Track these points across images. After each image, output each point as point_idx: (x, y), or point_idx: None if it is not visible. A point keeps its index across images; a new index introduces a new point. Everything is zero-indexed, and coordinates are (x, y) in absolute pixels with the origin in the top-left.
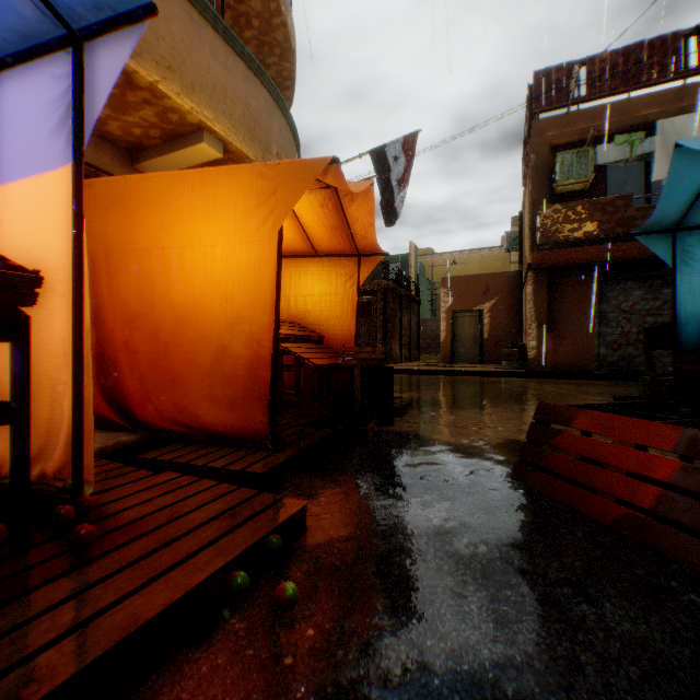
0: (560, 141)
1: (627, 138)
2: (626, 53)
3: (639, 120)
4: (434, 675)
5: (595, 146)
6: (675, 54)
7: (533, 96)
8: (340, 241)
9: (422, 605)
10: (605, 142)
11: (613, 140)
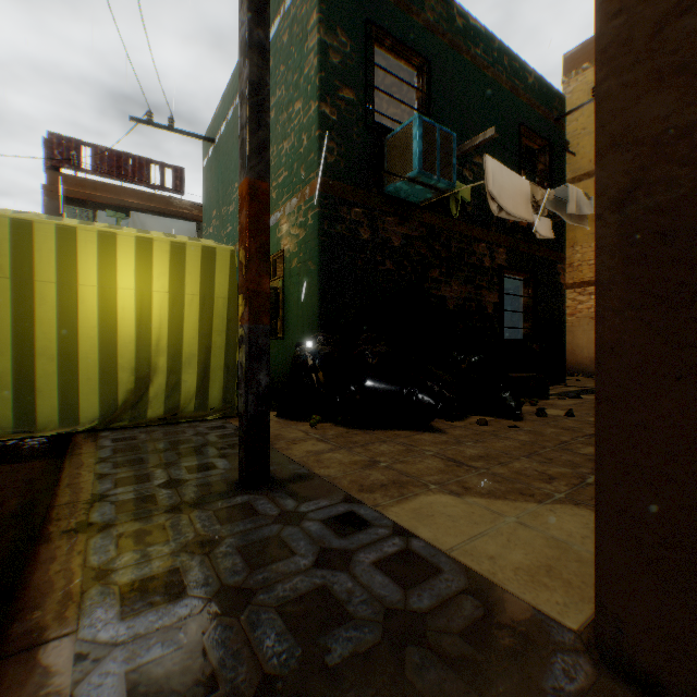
0: (72, 195)
1: (116, 214)
2: (120, 155)
3: (128, 204)
4: None
5: (101, 208)
6: (149, 172)
7: (48, 150)
8: None
9: None
10: (108, 209)
11: (113, 209)
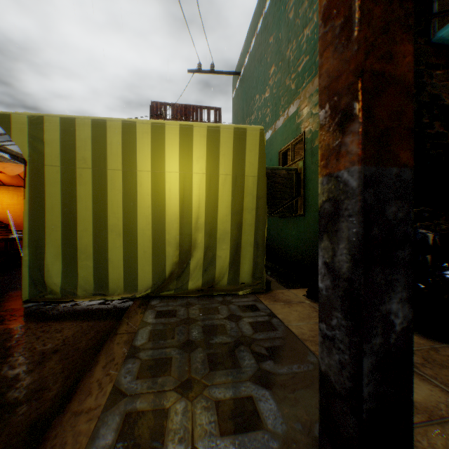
0: None
1: None
2: (186, 107)
3: None
4: (5, 288)
5: None
6: (201, 114)
7: (151, 111)
8: (19, 182)
9: (10, 285)
10: None
11: None
